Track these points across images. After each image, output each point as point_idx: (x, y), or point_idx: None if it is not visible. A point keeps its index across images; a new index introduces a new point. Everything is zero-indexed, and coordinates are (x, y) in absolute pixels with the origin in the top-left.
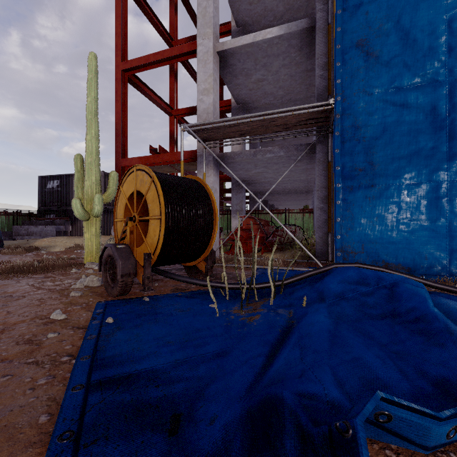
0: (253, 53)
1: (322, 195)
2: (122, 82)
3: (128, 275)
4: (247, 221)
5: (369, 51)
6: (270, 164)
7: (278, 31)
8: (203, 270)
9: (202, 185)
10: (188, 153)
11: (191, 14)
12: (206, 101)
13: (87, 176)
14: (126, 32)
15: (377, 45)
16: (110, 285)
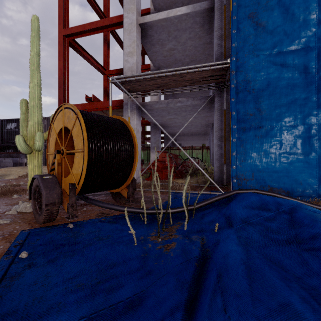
0: (167, 26)
1: (219, 135)
2: (64, 45)
3: (53, 204)
4: (162, 154)
5: (258, 21)
6: (179, 112)
7: (186, 10)
8: (125, 196)
9: (124, 123)
10: (117, 101)
11: (120, 0)
12: (130, 61)
13: (30, 117)
14: (67, 6)
15: (264, 17)
16: (38, 212)
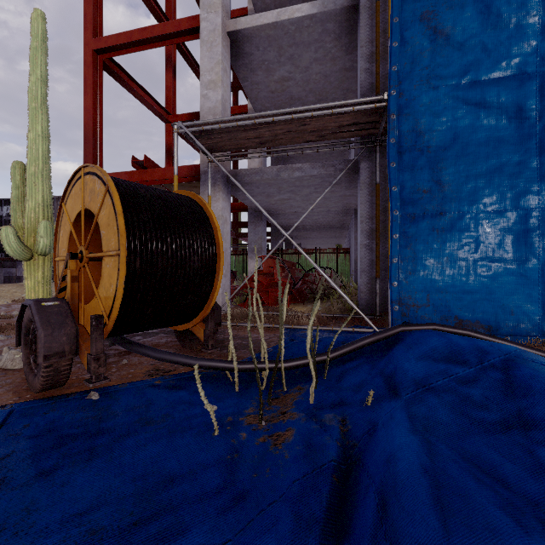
0: (277, 38)
1: (368, 228)
2: (94, 67)
3: (61, 354)
4: (268, 262)
5: (436, 27)
6: (298, 188)
7: (310, 9)
8: (200, 337)
9: (199, 204)
10: (188, 168)
11: None
12: (212, 98)
13: (29, 194)
14: None
15: (447, 20)
16: (32, 370)
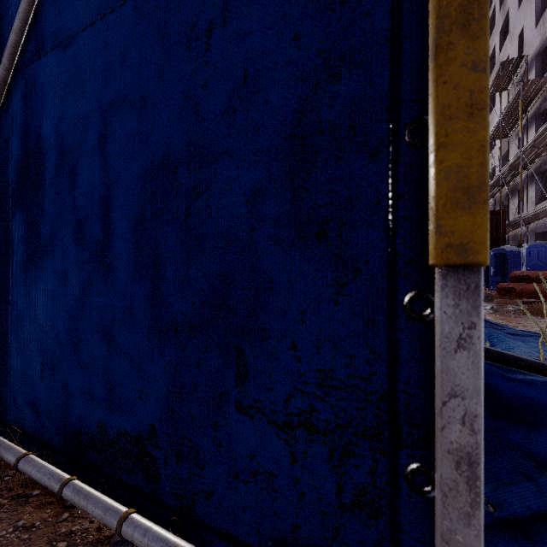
0: None
1: None
2: None
3: None
4: None
5: None
6: None
7: None
8: None
9: None
10: None
11: None
12: None
13: None
14: None
15: None
16: None
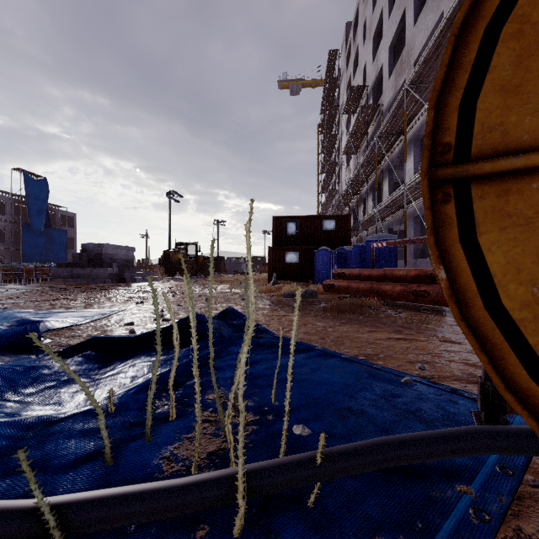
0: None
1: None
2: None
3: None
4: None
5: None
6: None
7: None
8: None
9: None
10: None
11: None
12: None
13: None
14: None
15: None
16: None
